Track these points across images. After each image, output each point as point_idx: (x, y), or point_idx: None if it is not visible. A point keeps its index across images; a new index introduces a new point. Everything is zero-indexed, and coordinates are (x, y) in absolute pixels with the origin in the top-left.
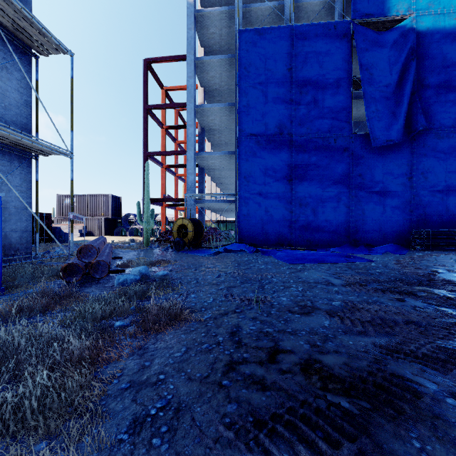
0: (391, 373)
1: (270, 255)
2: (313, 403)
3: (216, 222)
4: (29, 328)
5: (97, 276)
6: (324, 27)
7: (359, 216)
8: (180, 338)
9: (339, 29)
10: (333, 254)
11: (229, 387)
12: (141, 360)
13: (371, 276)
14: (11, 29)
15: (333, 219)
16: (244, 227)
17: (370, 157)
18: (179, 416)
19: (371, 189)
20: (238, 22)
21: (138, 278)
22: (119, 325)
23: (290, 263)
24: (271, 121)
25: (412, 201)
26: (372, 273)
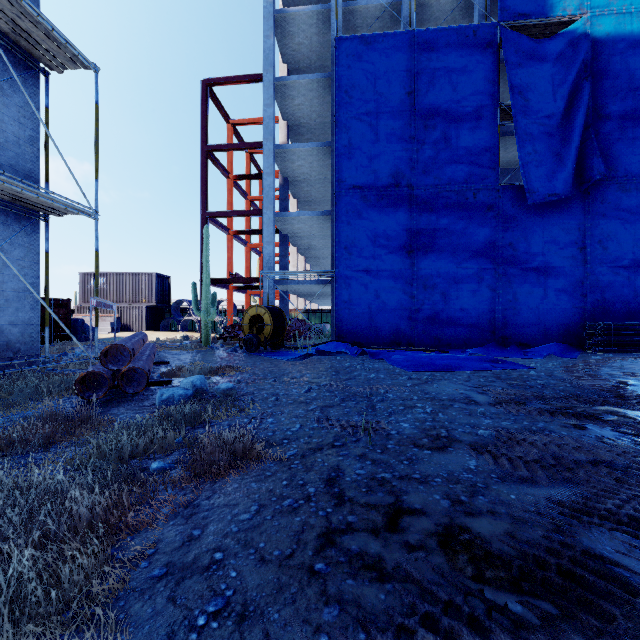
0: (583, 551)
1: (382, 359)
2: (463, 606)
3: (304, 312)
4: (14, 476)
5: (130, 390)
6: (459, 33)
7: (509, 304)
8: (250, 488)
9: (480, 36)
10: (474, 358)
11: (326, 574)
12: (187, 527)
13: (531, 389)
14: (8, 32)
15: (472, 307)
16: (344, 319)
17: (524, 219)
18: (244, 629)
19: (526, 264)
20: (336, 26)
21: (190, 393)
22: (157, 468)
23: (411, 371)
24: (383, 167)
25: (586, 282)
26: (532, 386)
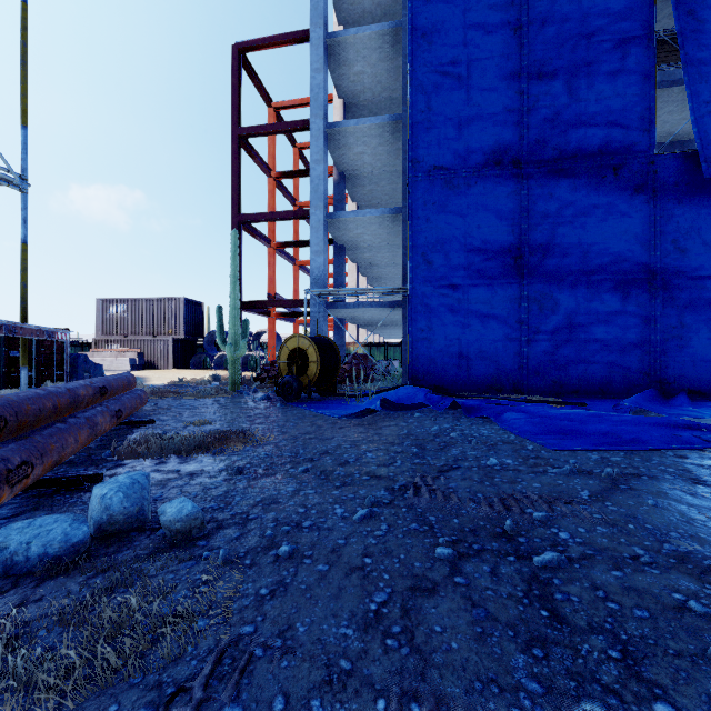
0: None
1: (487, 417)
2: None
3: (366, 345)
4: None
5: None
6: None
7: (672, 331)
8: None
9: None
10: (651, 420)
11: None
12: None
13: None
14: None
15: (613, 336)
16: (421, 354)
17: (697, 203)
18: None
19: (700, 271)
20: None
21: (79, 535)
22: None
23: (559, 450)
24: (478, 138)
25: None
26: None
